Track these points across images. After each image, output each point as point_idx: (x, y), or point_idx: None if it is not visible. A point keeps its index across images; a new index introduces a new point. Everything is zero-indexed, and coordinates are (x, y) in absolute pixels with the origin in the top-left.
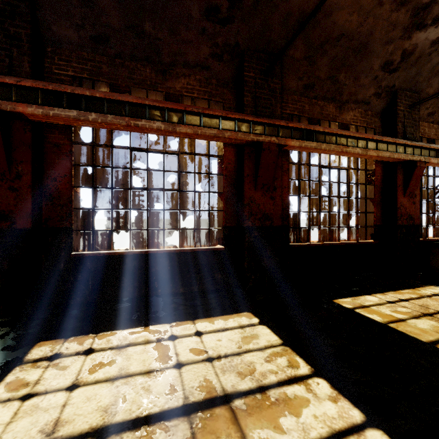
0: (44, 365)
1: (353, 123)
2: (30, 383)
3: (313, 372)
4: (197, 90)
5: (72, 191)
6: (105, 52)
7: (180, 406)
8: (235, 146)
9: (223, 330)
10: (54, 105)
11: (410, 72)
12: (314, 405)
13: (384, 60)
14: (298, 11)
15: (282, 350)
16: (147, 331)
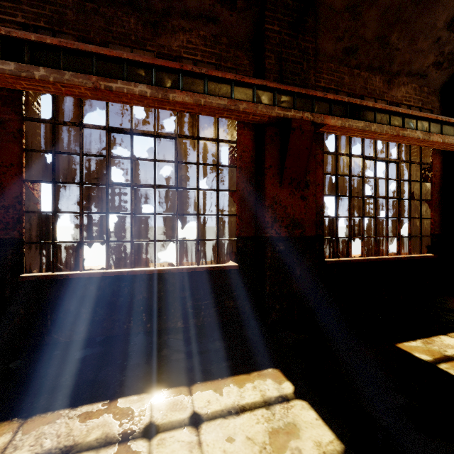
0: None
1: (405, 101)
2: None
3: None
4: (201, 51)
5: (22, 186)
6: None
7: None
8: (253, 128)
9: (236, 411)
10: None
11: None
12: None
13: (452, 14)
14: None
15: None
16: (110, 412)
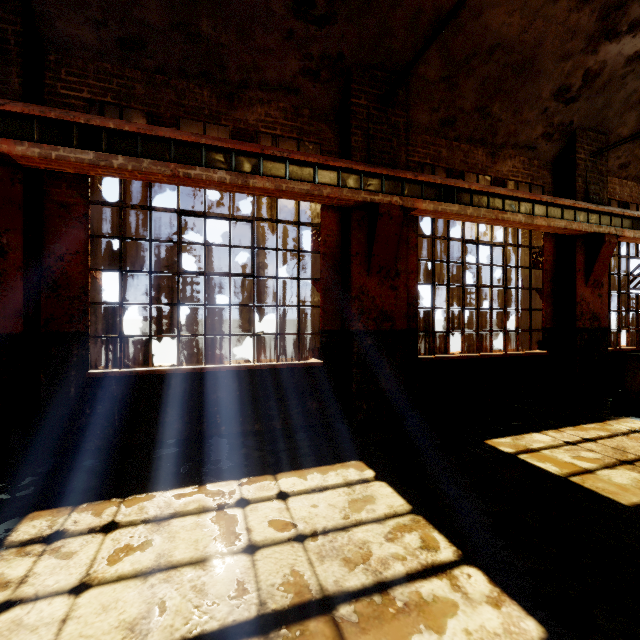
0: (37, 551)
1: (512, 177)
2: (11, 581)
3: (460, 556)
4: (281, 125)
5: (88, 276)
6: (140, 64)
7: (252, 618)
8: (338, 210)
9: (320, 489)
10: (58, 143)
11: (595, 103)
12: (465, 613)
13: (558, 85)
14: (432, 7)
15: (412, 522)
16: (202, 493)
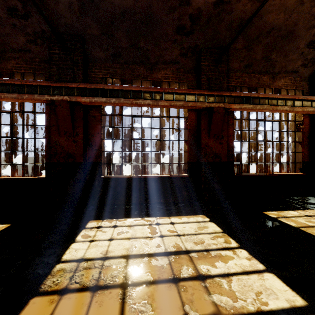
0: (95, 230)
1: (284, 87)
2: (91, 236)
3: (239, 246)
4: (171, 77)
5: (101, 141)
6: (119, 61)
7: (163, 252)
8: (195, 110)
9: (186, 222)
10: (94, 96)
11: None
12: (236, 260)
13: (308, 40)
14: (238, 19)
15: (222, 235)
16: (143, 220)
